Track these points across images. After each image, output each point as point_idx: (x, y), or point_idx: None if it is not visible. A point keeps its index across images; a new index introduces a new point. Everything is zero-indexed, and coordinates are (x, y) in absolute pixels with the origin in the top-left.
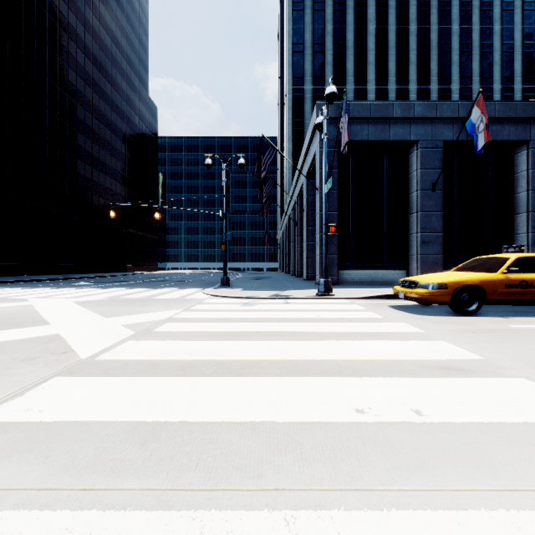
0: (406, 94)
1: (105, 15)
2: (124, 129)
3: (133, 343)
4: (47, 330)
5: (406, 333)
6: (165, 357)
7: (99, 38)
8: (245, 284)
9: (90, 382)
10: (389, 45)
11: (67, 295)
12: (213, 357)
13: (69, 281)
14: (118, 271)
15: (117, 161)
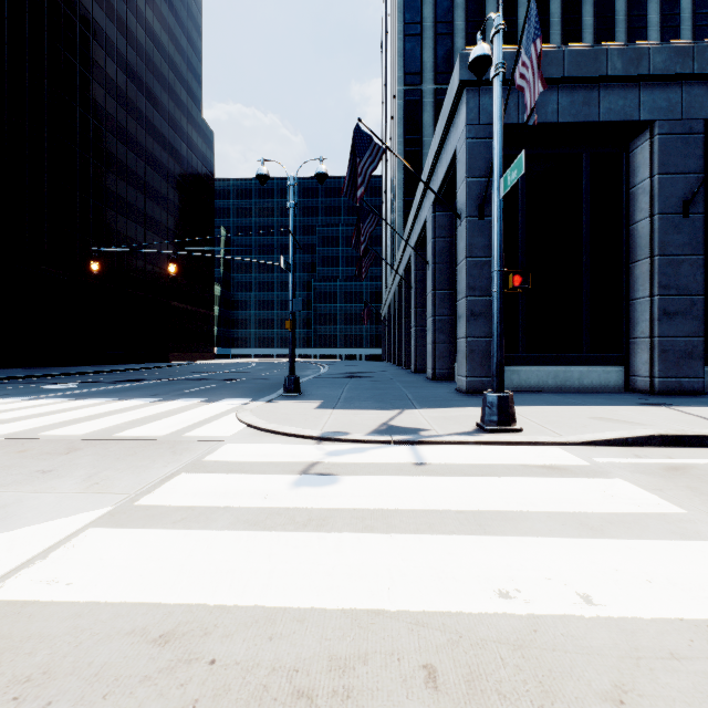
0: None
1: None
2: (166, 160)
3: None
4: None
5: None
6: None
7: (126, 28)
8: (328, 391)
9: None
10: (550, 21)
11: None
12: None
13: (54, 379)
14: (156, 360)
15: (154, 206)
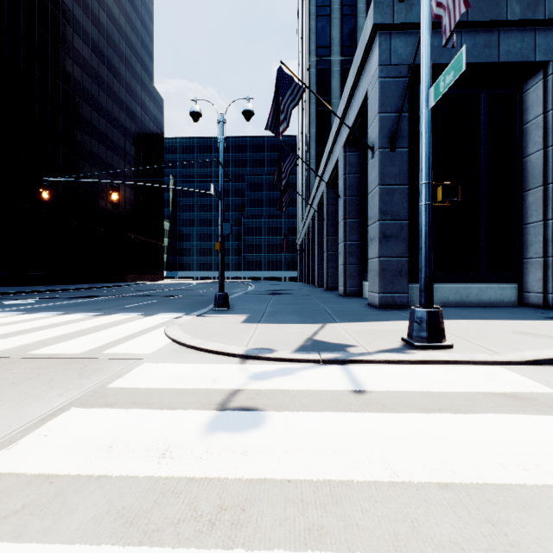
0: None
1: None
2: (123, 119)
3: None
4: None
5: None
6: None
7: (91, 11)
8: (253, 305)
9: None
10: None
11: None
12: None
13: (21, 296)
14: (115, 281)
15: (114, 156)
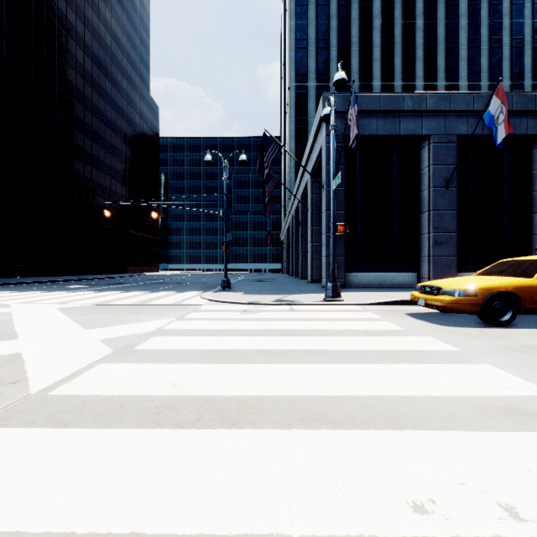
0: (413, 90)
1: (105, 12)
2: (125, 128)
3: (105, 368)
4: (9, 347)
5: (439, 353)
6: (139, 391)
7: (98, 35)
8: (247, 287)
9: (23, 439)
10: (395, 41)
11: (55, 300)
12: (201, 391)
13: (65, 283)
14: (118, 272)
15: (117, 161)
